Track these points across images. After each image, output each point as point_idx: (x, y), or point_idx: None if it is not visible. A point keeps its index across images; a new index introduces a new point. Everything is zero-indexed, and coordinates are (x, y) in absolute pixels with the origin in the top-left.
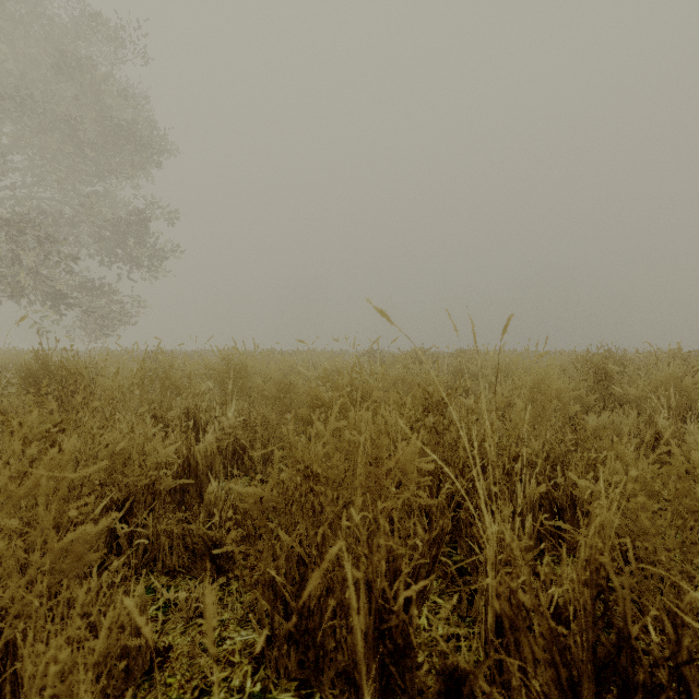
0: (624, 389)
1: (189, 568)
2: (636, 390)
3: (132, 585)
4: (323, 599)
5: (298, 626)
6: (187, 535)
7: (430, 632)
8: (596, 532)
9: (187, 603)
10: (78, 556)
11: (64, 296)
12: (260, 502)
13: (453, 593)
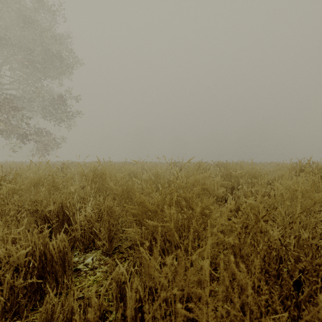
0: None
1: None
2: None
3: None
4: None
5: None
6: None
7: None
8: None
9: None
10: None
11: (26, 136)
12: None
13: None
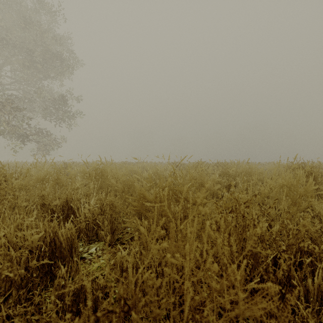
0: None
1: None
2: None
3: None
4: None
5: None
6: None
7: None
8: None
9: None
10: None
11: (27, 136)
12: None
13: None
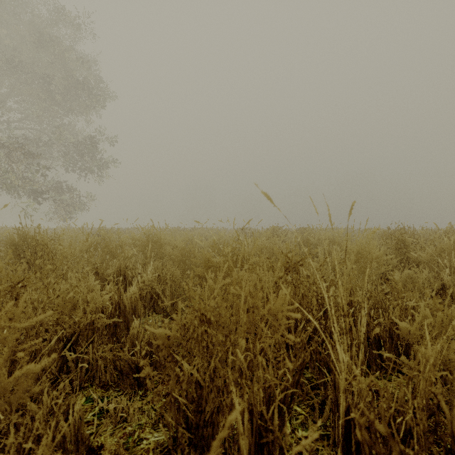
0: (417, 254)
1: (118, 383)
2: (426, 255)
3: (71, 405)
4: (215, 414)
5: (196, 433)
6: (116, 360)
7: (293, 435)
8: (430, 370)
9: (115, 410)
10: (24, 389)
11: (42, 192)
12: (168, 339)
13: (308, 403)
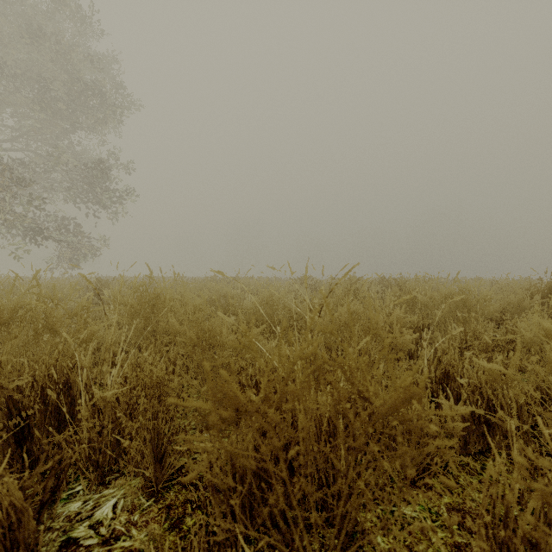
0: None
1: None
2: None
3: None
4: None
5: None
6: None
7: None
8: None
9: None
10: None
11: (40, 231)
12: None
13: None
